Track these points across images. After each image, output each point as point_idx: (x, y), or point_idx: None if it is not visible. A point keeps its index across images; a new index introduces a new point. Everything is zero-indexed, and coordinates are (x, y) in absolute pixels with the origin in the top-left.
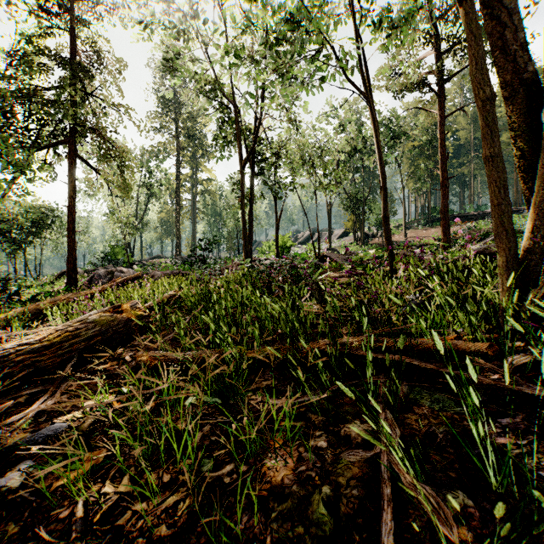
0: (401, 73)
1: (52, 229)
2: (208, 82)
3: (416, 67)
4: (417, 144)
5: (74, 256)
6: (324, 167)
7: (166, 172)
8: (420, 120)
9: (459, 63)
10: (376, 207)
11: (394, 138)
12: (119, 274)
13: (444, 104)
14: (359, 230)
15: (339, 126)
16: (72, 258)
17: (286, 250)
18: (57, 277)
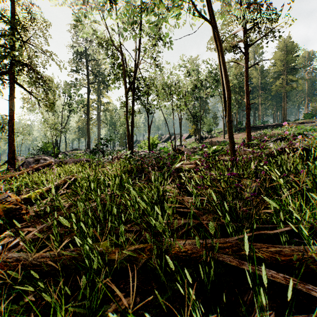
0: (223, 41)
1: (3, 131)
2: (105, 37)
3: (232, 37)
4: (230, 85)
5: (13, 149)
6: (178, 94)
7: (81, 97)
8: (232, 71)
9: (256, 36)
10: (207, 121)
11: (218, 80)
12: (43, 161)
13: (248, 60)
14: (198, 134)
15: (186, 72)
16: (12, 150)
17: (155, 145)
18: (5, 162)
